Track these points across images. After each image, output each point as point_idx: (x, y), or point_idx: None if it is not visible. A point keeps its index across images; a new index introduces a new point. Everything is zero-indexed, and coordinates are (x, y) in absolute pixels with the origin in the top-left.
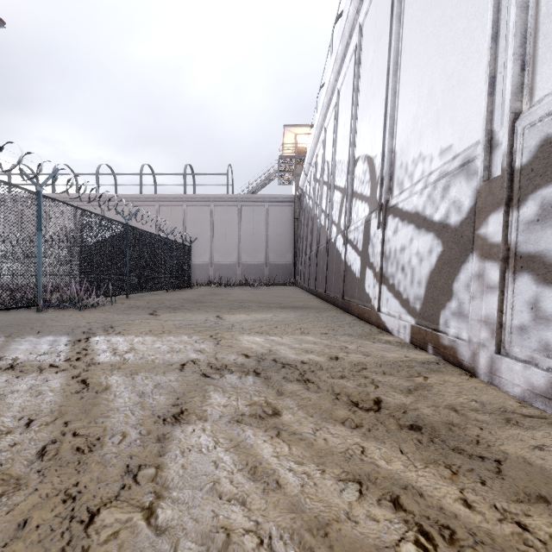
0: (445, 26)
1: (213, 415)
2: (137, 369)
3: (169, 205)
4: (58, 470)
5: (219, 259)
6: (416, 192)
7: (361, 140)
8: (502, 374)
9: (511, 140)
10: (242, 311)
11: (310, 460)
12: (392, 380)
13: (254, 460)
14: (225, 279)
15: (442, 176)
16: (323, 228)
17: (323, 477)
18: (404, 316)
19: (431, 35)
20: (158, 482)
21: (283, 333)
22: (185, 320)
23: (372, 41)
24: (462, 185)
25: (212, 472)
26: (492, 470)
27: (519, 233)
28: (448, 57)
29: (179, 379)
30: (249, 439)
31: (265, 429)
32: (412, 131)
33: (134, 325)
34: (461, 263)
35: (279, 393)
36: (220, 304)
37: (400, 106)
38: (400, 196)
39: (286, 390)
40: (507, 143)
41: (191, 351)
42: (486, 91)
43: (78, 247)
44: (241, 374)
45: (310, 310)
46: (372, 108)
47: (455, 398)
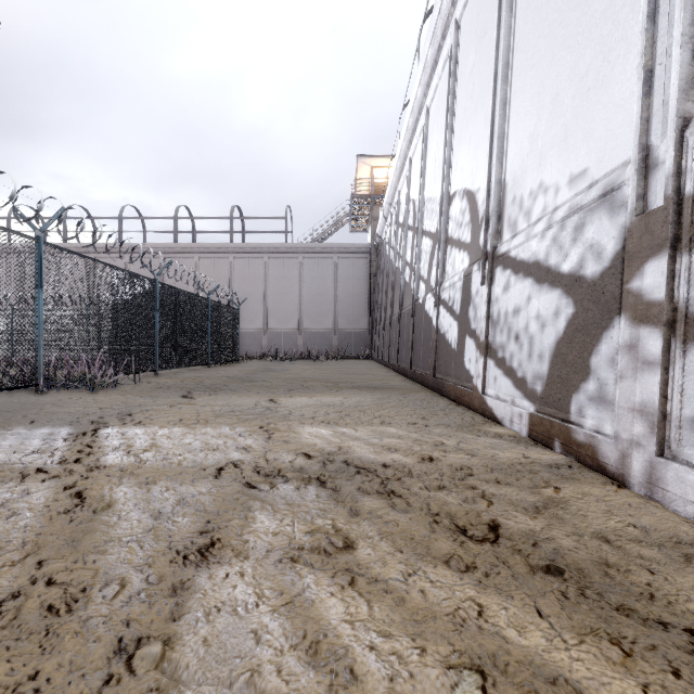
0: (576, 9)
1: (257, 549)
2: (156, 476)
3: (211, 257)
4: (10, 648)
5: (275, 325)
6: (535, 235)
7: (459, 170)
8: (667, 486)
9: (678, 156)
10: (304, 393)
11: (402, 627)
12: (510, 493)
13: (315, 629)
14: (283, 350)
15: (574, 211)
16: (407, 285)
17: (424, 662)
18: (520, 400)
19: (556, 24)
20: (164, 670)
21: (357, 423)
22: (229, 405)
23: (472, 41)
24: (603, 223)
25: (250, 651)
26: (683, 647)
27: (692, 286)
28: (581, 50)
29: (213, 490)
30: (309, 591)
31: (332, 574)
32: (529, 154)
33: (160, 412)
34: (603, 329)
35: (352, 513)
36: (275, 383)
37: (512, 122)
38: (513, 240)
39: (363, 508)
40: (673, 160)
41: (233, 449)
42: (639, 91)
43: (91, 310)
44: (300, 484)
45: (392, 391)
46: (473, 127)
47: (604, 520)
